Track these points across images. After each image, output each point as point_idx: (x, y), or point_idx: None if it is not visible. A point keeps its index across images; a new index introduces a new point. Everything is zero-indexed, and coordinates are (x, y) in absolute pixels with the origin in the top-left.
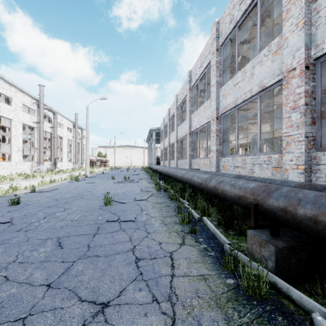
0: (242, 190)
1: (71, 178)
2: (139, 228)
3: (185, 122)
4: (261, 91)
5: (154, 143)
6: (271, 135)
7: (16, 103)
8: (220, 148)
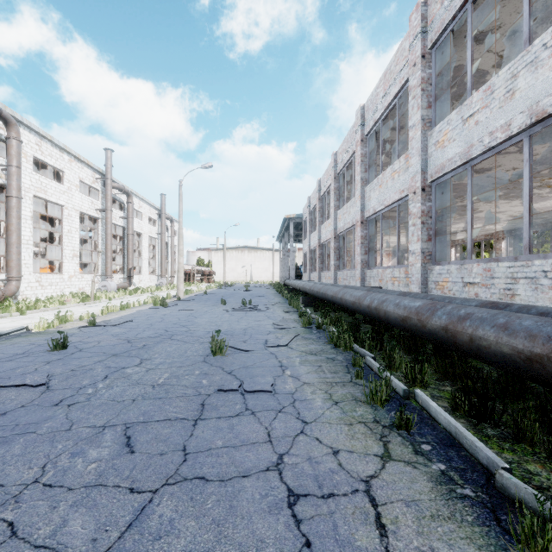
0: (541, 341)
1: (154, 301)
2: (283, 411)
3: (351, 202)
4: (534, 124)
5: (291, 241)
6: (520, 222)
7: (70, 180)
8: (429, 248)
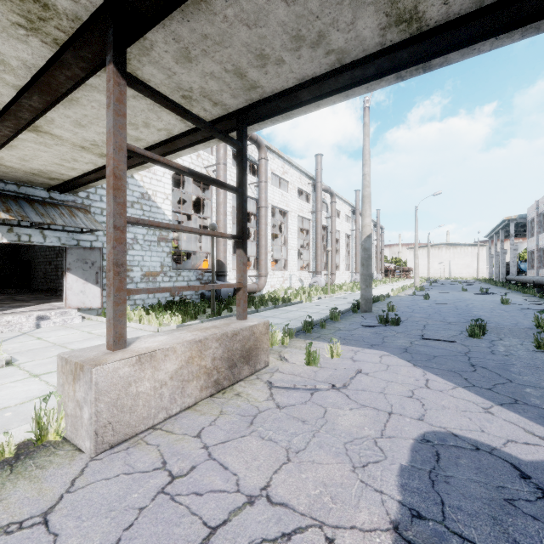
0: None
1: (415, 287)
2: None
3: None
4: None
5: (511, 241)
6: None
7: (342, 215)
8: None
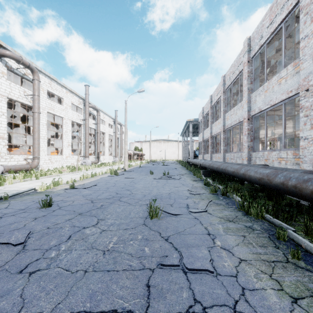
0: None
1: (110, 171)
2: (238, 309)
3: (237, 106)
4: None
5: (191, 135)
6: None
7: (66, 103)
8: None
